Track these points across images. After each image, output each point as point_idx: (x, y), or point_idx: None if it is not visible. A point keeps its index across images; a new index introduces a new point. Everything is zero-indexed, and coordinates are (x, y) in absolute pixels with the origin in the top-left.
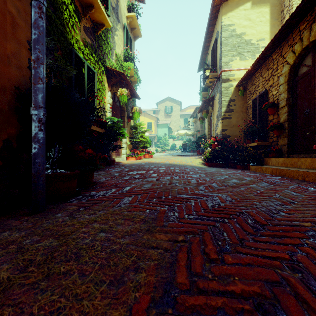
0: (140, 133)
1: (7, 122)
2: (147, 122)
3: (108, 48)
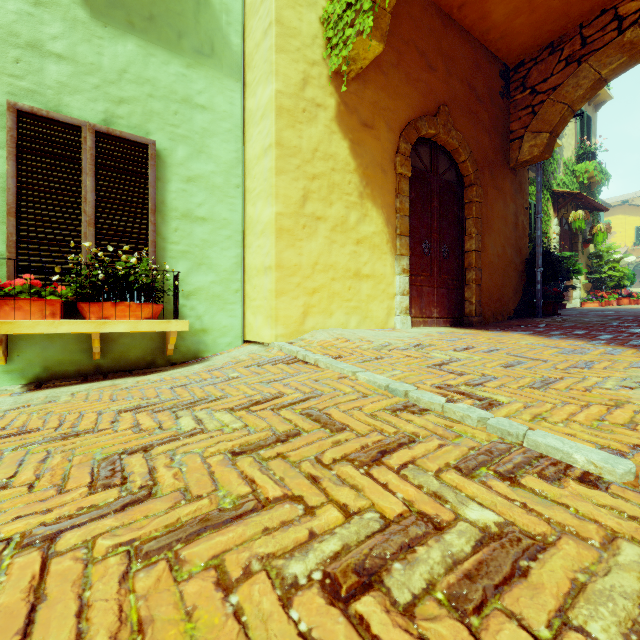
0: (608, 264)
1: (523, 276)
2: (635, 227)
3: (553, 164)
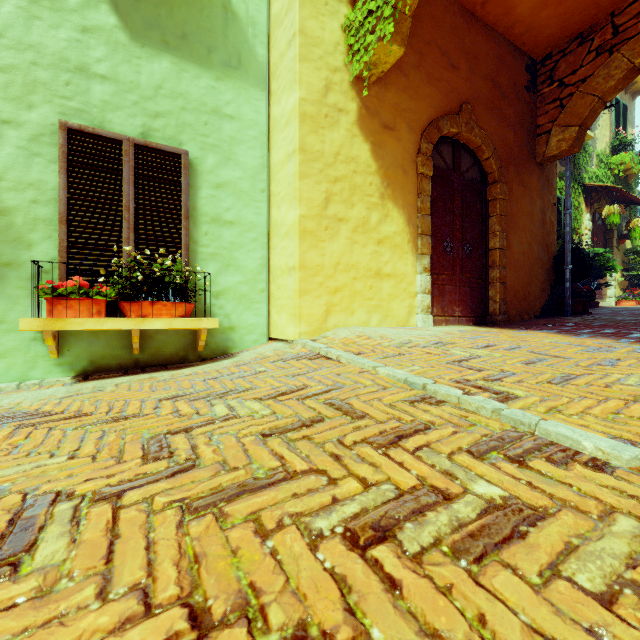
0: None
1: (551, 274)
2: None
3: (585, 156)
